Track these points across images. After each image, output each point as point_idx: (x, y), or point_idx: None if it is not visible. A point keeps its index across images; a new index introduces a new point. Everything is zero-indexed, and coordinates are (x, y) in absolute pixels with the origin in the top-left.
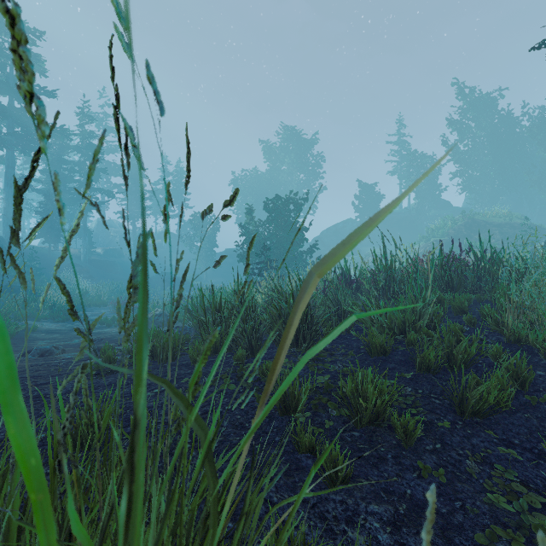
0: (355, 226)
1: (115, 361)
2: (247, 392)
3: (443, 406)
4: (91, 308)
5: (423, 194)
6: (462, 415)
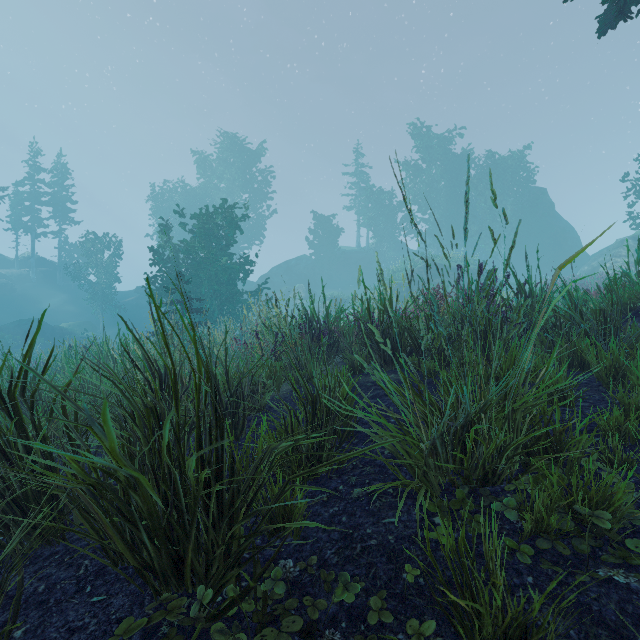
0: (310, 264)
1: None
2: None
3: None
4: None
5: (382, 233)
6: None
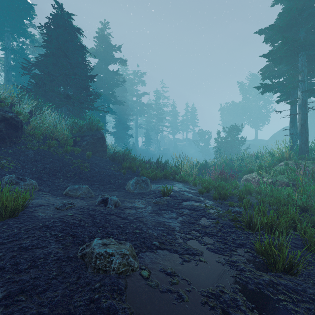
0: None
1: None
2: None
3: None
4: None
5: None
6: None
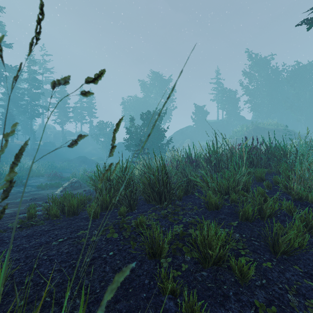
0: (193, 130)
1: (36, 216)
2: (126, 240)
3: (261, 247)
4: (33, 178)
5: (230, 112)
6: (275, 253)
